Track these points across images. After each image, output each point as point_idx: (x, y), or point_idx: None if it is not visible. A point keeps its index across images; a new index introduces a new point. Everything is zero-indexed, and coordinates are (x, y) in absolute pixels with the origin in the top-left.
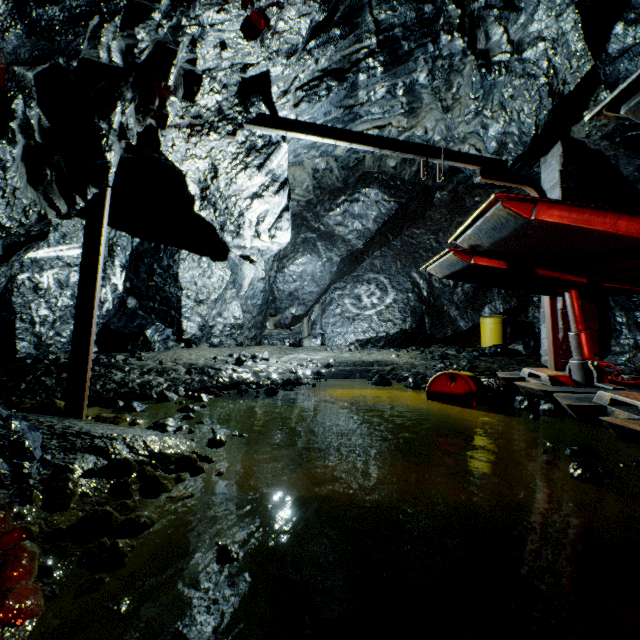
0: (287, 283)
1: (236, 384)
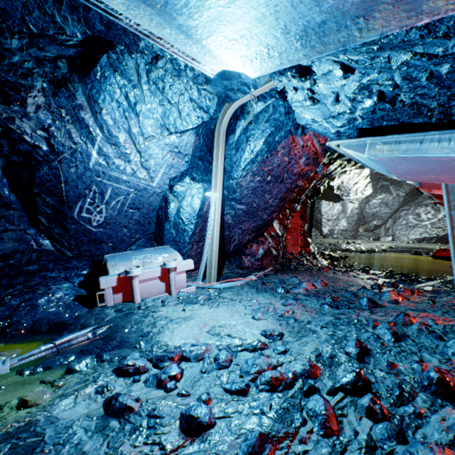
0: (370, 209)
1: (347, 250)
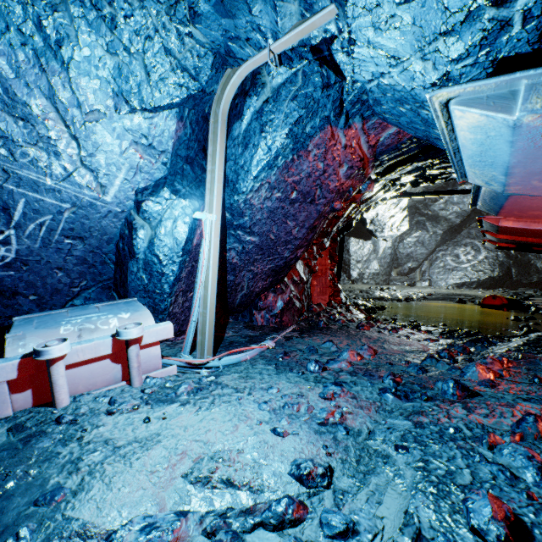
0: (405, 249)
1: (382, 298)
